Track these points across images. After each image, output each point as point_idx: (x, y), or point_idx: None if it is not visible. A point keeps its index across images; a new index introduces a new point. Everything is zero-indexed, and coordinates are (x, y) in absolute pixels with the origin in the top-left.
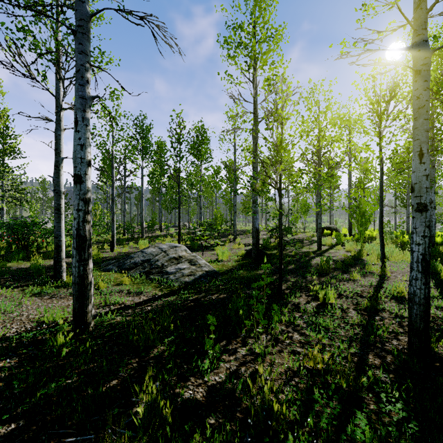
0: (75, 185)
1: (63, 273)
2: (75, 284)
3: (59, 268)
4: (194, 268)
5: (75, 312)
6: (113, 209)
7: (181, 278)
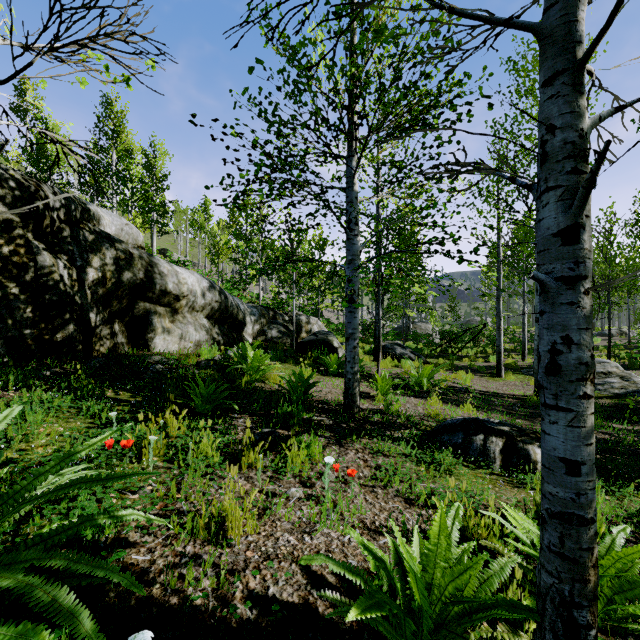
0: (536, 323)
1: (502, 371)
2: (536, 374)
3: (500, 368)
4: (626, 383)
5: (536, 388)
6: (523, 320)
7: (610, 389)
